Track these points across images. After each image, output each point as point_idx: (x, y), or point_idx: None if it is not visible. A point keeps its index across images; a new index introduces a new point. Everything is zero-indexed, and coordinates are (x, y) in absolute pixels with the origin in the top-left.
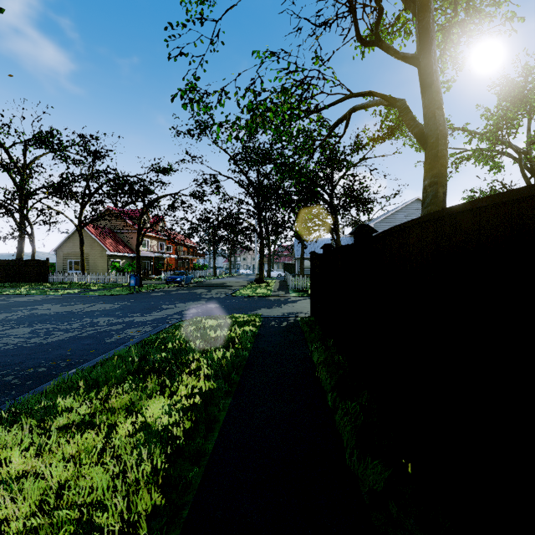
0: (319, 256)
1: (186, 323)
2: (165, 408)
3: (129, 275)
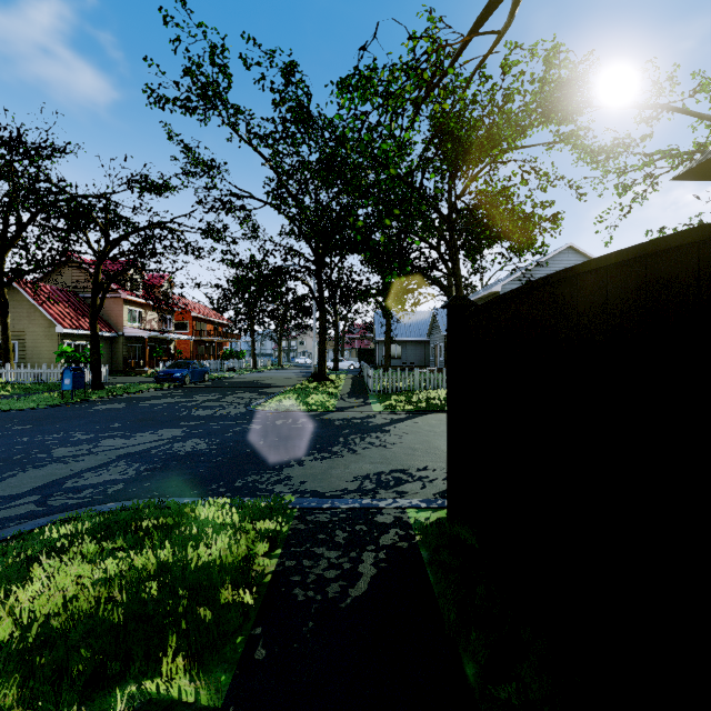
0: (551, 285)
1: None
2: None
3: (87, 368)
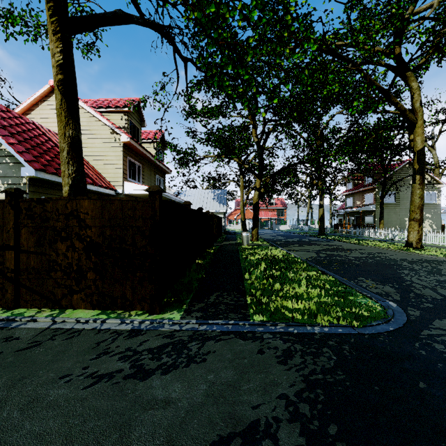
0: (181, 206)
1: (347, 294)
2: (256, 257)
3: None
